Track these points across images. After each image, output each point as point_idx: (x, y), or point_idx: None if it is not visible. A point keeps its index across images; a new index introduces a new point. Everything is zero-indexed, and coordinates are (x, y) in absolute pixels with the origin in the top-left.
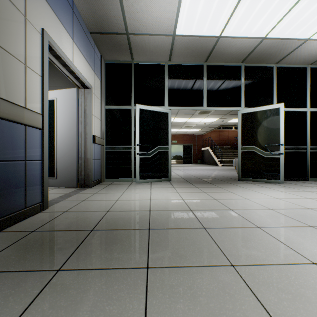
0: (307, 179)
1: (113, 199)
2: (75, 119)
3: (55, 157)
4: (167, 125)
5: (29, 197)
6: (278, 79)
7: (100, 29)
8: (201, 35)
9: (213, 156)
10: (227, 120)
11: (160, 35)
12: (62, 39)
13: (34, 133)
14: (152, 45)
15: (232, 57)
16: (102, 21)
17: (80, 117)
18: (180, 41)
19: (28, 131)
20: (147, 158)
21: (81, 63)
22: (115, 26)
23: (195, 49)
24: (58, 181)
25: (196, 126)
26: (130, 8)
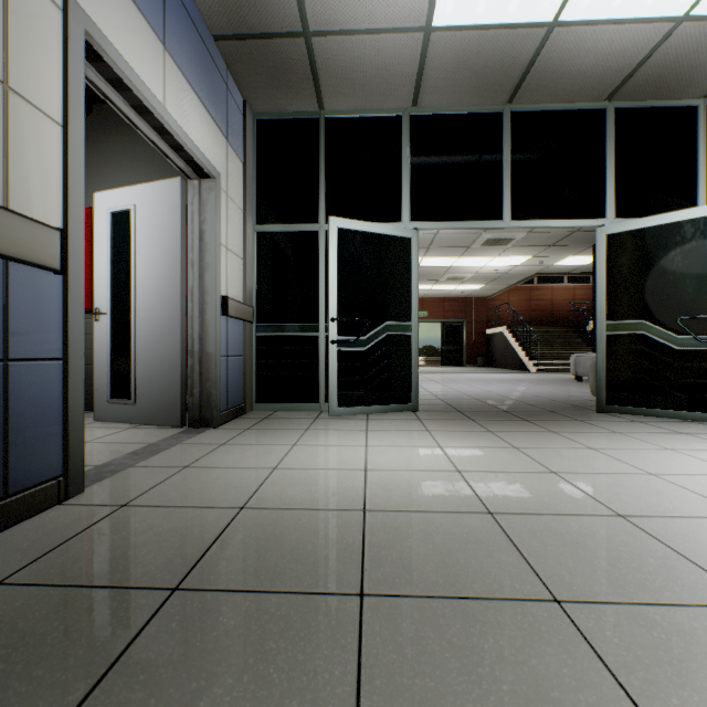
0: None
1: (265, 464)
2: (177, 255)
3: (132, 351)
4: (407, 268)
5: (21, 466)
6: None
7: (238, 25)
8: (503, 25)
9: (516, 349)
10: (553, 259)
11: (392, 33)
12: (132, 37)
13: (39, 284)
14: (370, 63)
15: (581, 84)
16: (241, 1)
17: (191, 250)
18: (444, 47)
19: (16, 276)
20: (357, 354)
21: (189, 111)
22: (275, 13)
23: (483, 67)
24: (138, 410)
25: (474, 277)
26: None
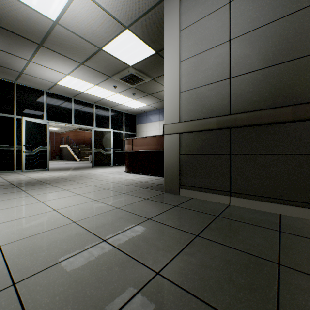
0: (124, 165)
1: (26, 177)
2: None
3: None
4: (46, 132)
5: None
6: (112, 115)
7: None
8: (73, 88)
9: (72, 153)
10: None
11: (47, 81)
12: None
13: None
14: (38, 81)
15: (89, 99)
16: (4, 63)
17: None
18: (59, 86)
19: None
20: (31, 155)
21: None
22: (14, 67)
23: (68, 91)
24: None
25: (56, 126)
26: (32, 68)
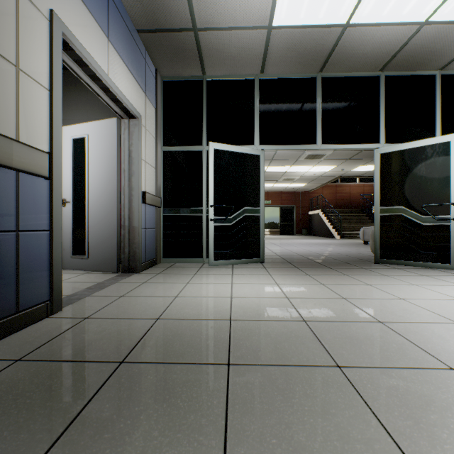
0: None
1: (170, 294)
2: (114, 166)
3: (86, 226)
4: (257, 174)
5: (26, 294)
6: (443, 95)
7: (152, 24)
8: (315, 25)
9: (327, 224)
10: (350, 168)
11: (248, 29)
12: (89, 34)
13: (36, 185)
14: (234, 47)
15: (364, 61)
16: (155, 10)
17: (123, 162)
18: (280, 38)
19: (23, 181)
20: (226, 227)
21: (122, 77)
22: (176, 17)
23: (304, 50)
24: (90, 262)
25: (300, 178)
26: None
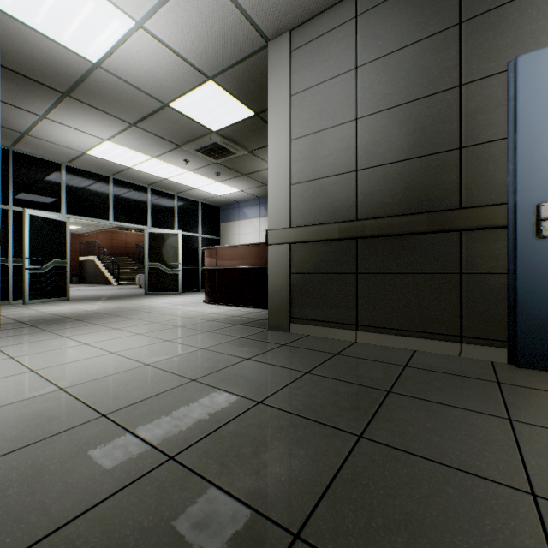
0: (200, 291)
1: (37, 312)
2: None
3: None
4: (65, 235)
5: None
6: (179, 206)
7: None
8: (114, 162)
9: (105, 271)
10: None
11: (69, 148)
12: None
13: None
14: (53, 148)
15: (140, 180)
16: None
17: None
18: (90, 157)
19: None
20: (40, 274)
21: None
22: (13, 126)
23: (105, 165)
24: None
25: (75, 222)
26: (45, 127)
